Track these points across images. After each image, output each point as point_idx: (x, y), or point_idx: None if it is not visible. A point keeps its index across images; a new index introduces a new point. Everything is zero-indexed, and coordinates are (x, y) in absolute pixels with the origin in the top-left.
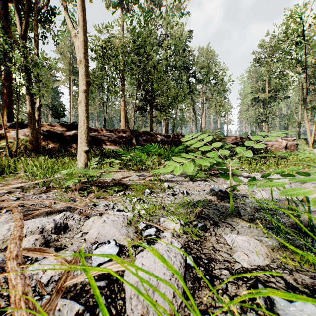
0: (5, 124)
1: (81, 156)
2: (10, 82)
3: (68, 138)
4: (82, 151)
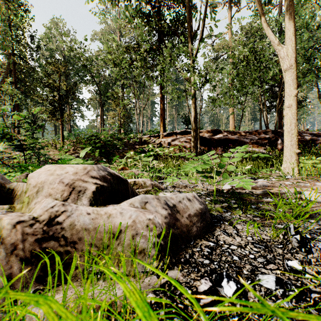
0: (161, 133)
1: (291, 158)
2: (164, 100)
3: (215, 142)
4: (292, 154)
